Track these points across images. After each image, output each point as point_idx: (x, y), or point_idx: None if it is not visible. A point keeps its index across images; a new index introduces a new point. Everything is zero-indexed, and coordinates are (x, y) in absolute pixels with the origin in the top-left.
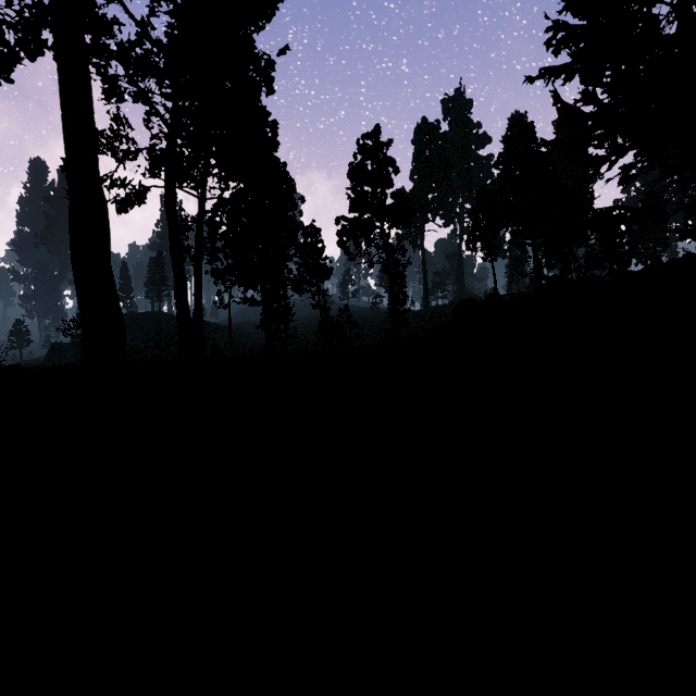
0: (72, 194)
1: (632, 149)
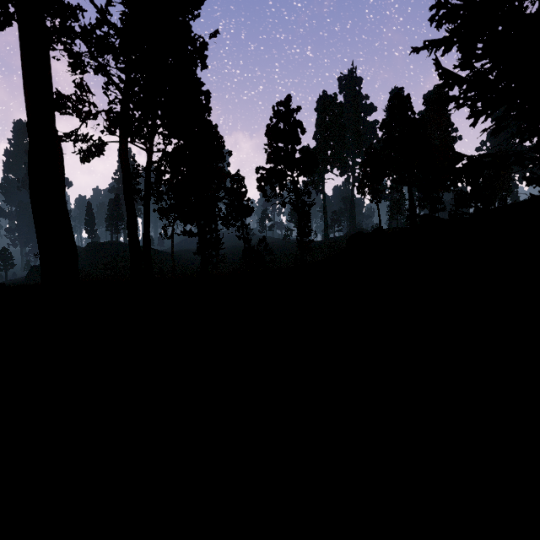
0: (30, 139)
1: (506, 104)
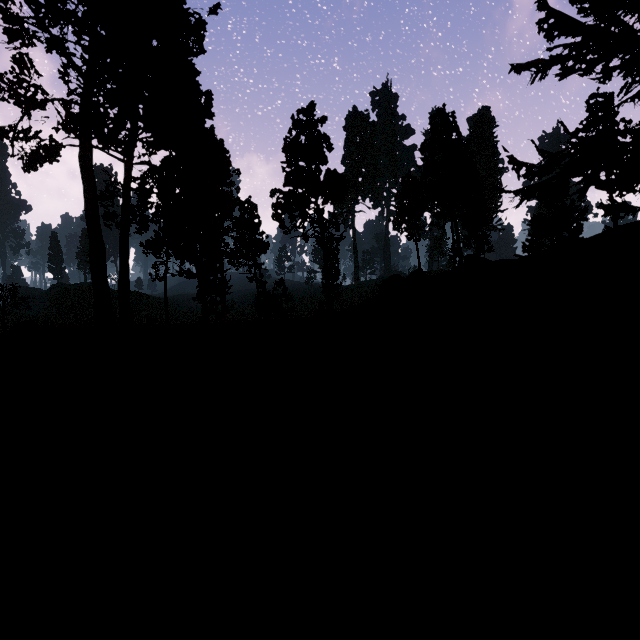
0: None
1: None
